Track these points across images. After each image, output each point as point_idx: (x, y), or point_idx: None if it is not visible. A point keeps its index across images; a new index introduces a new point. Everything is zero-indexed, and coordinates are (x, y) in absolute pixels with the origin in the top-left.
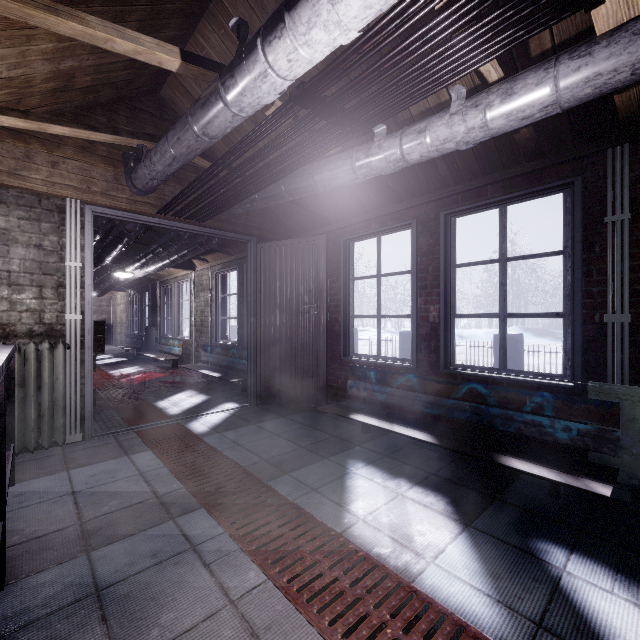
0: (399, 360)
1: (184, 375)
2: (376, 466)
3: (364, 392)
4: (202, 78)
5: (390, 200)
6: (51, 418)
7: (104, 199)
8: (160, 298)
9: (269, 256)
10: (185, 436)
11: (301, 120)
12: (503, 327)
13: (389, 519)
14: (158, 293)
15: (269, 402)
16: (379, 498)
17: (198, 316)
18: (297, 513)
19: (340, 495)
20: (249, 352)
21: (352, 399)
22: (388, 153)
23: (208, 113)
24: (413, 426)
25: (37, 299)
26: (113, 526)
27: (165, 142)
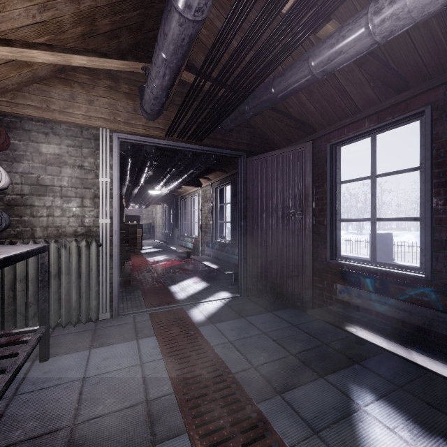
0: (402, 268)
1: (193, 264)
2: (391, 404)
3: (357, 299)
4: None
5: (392, 90)
6: (87, 300)
7: (126, 127)
8: (180, 208)
9: (256, 167)
10: (185, 323)
11: None
12: None
13: None
14: (179, 205)
15: (256, 295)
16: None
17: (203, 220)
18: None
19: None
20: (239, 251)
21: (339, 302)
22: None
23: None
24: (441, 357)
25: (80, 207)
26: (97, 440)
27: (156, 47)
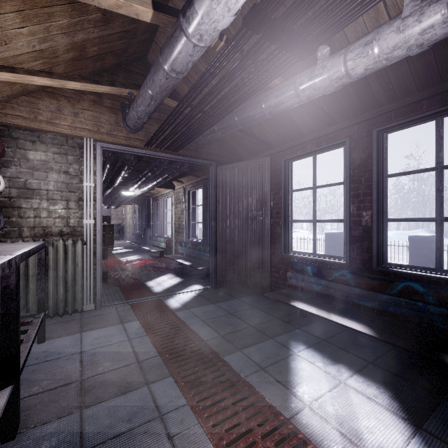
0: (332, 257)
1: (167, 262)
2: (316, 350)
3: (302, 283)
4: (170, 26)
5: (325, 123)
6: (73, 293)
7: (109, 137)
8: (152, 209)
9: (225, 175)
10: (163, 310)
11: (252, 47)
12: (440, 230)
13: (334, 409)
14: (151, 205)
15: (225, 286)
16: (322, 384)
17: (176, 221)
18: (248, 391)
19: (286, 376)
20: (210, 248)
21: (291, 287)
22: (331, 72)
23: (173, 49)
24: (349, 316)
25: (65, 209)
26: (103, 386)
27: (145, 85)
